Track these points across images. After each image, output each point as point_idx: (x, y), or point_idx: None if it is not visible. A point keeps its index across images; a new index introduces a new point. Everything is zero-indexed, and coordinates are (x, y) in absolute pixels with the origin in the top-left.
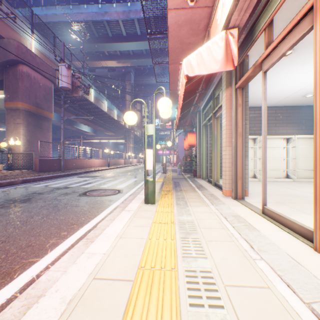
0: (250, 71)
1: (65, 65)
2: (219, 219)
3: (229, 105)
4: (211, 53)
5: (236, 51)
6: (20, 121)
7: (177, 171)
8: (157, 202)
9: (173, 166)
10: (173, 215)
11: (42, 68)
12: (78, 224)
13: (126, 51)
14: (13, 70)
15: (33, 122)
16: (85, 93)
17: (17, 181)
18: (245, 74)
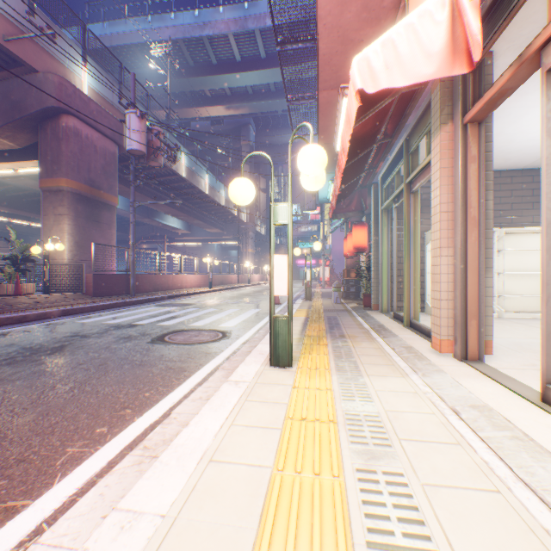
0: (507, 77)
1: (136, 112)
2: (441, 413)
3: (447, 161)
4: (418, 37)
5: (479, 26)
6: (63, 210)
7: (331, 297)
8: (295, 362)
9: (323, 287)
10: (332, 399)
11: (100, 120)
12: (134, 408)
13: (241, 88)
14: (52, 125)
15: (85, 212)
16: (170, 159)
17: (52, 313)
18: (492, 87)
